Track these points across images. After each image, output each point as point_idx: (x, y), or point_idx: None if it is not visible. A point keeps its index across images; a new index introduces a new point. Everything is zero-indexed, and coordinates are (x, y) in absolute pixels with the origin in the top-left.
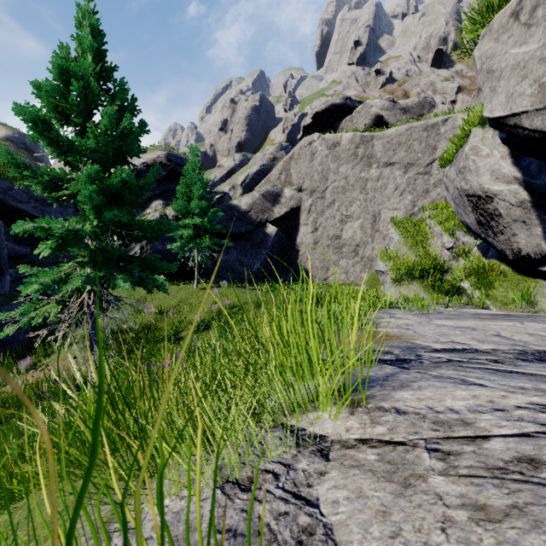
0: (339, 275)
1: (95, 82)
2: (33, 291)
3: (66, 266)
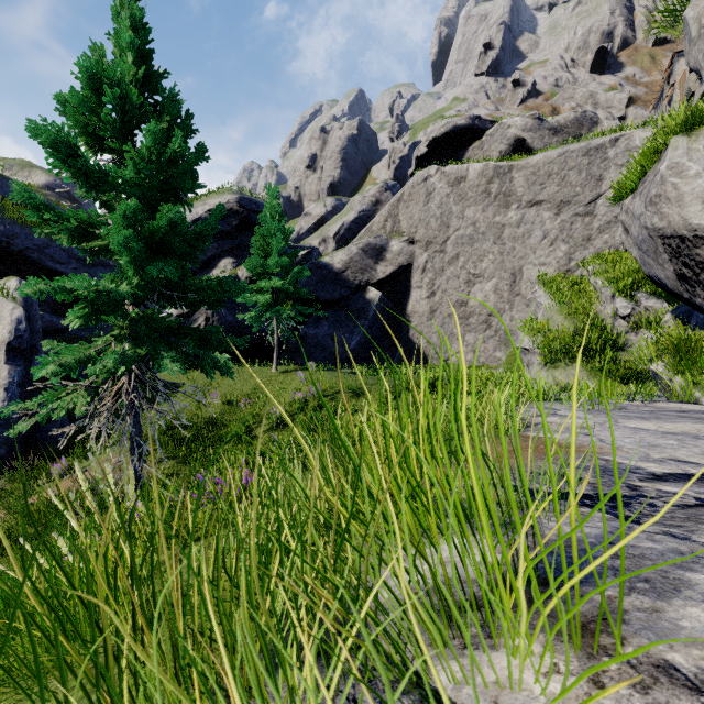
0: (465, 355)
1: (138, 92)
2: (49, 374)
3: (101, 341)
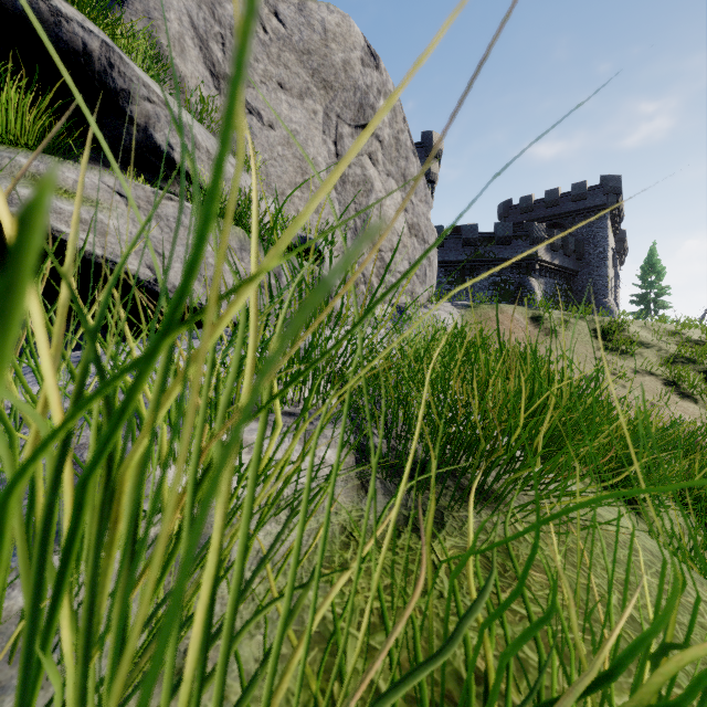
0: None
1: None
2: None
3: None
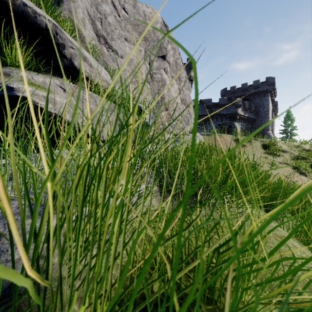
0: None
1: None
2: None
3: None
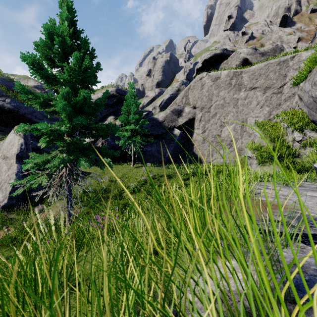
0: (220, 159)
1: (70, 39)
2: (29, 167)
3: (54, 153)
